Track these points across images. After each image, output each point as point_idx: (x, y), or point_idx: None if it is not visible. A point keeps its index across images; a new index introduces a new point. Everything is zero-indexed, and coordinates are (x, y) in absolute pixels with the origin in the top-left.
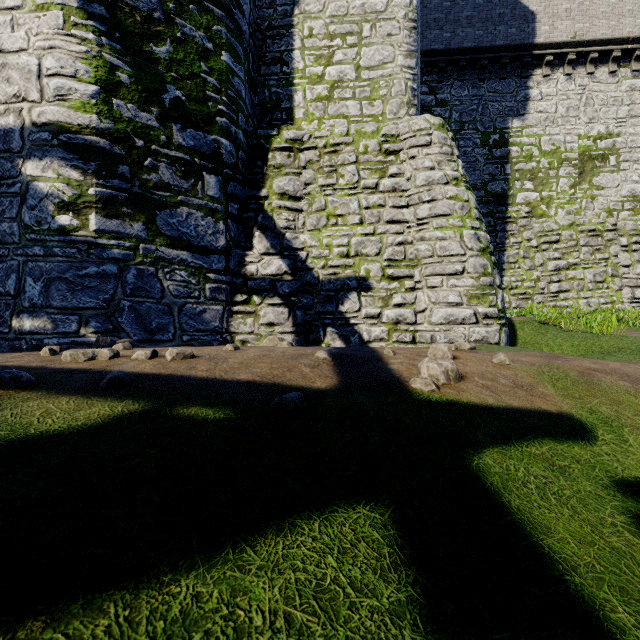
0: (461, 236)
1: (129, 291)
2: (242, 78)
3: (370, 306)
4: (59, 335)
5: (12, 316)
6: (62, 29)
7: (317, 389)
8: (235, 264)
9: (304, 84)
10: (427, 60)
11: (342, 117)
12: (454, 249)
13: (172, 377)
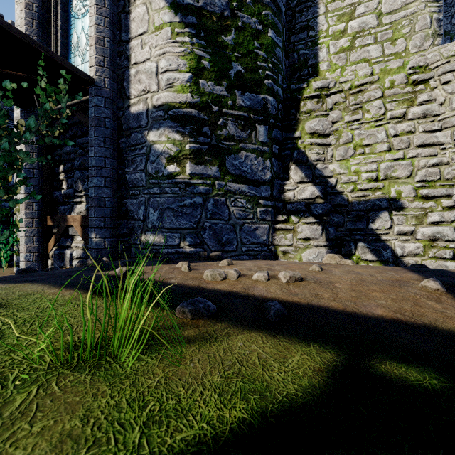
0: None
1: (209, 215)
2: (281, 47)
3: (402, 224)
4: (168, 247)
5: (141, 233)
6: (170, 39)
7: None
8: (276, 192)
9: (328, 41)
10: None
11: (363, 61)
12: None
13: (315, 308)
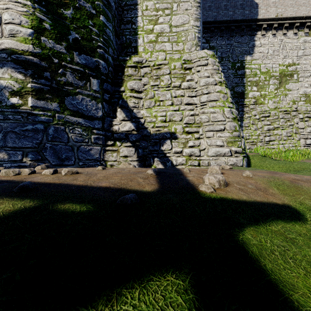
0: (223, 111)
1: (50, 138)
2: (111, 29)
3: (177, 147)
4: (11, 162)
5: None
6: None
7: (146, 191)
8: (107, 125)
9: (143, 34)
10: (205, 26)
11: (162, 51)
12: (219, 118)
13: (61, 185)
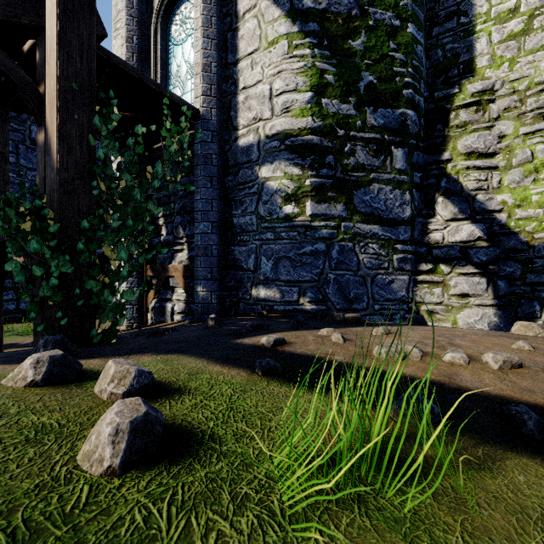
0: None
1: (333, 265)
2: (422, 44)
3: None
4: (285, 303)
5: (252, 286)
6: (287, 54)
7: None
8: (418, 233)
9: (489, 27)
10: None
11: None
12: None
13: None
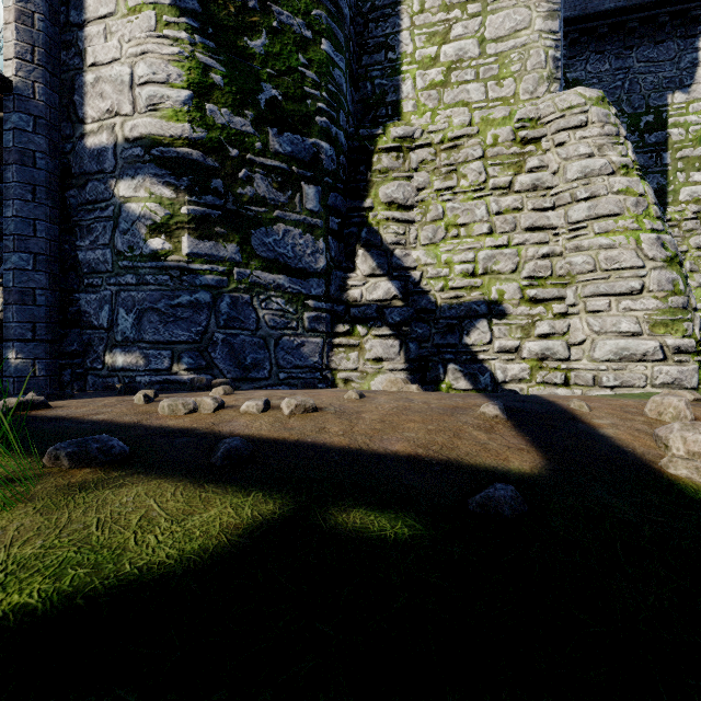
0: (637, 242)
1: (222, 322)
2: (343, 70)
3: (505, 337)
4: (151, 372)
5: (105, 351)
6: (154, 31)
7: (521, 474)
8: (336, 289)
9: (414, 70)
10: None
11: (461, 105)
12: (627, 260)
13: (302, 446)
